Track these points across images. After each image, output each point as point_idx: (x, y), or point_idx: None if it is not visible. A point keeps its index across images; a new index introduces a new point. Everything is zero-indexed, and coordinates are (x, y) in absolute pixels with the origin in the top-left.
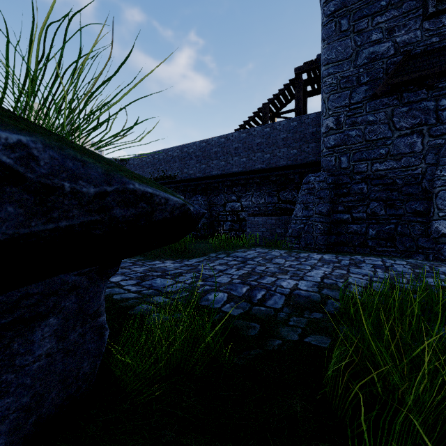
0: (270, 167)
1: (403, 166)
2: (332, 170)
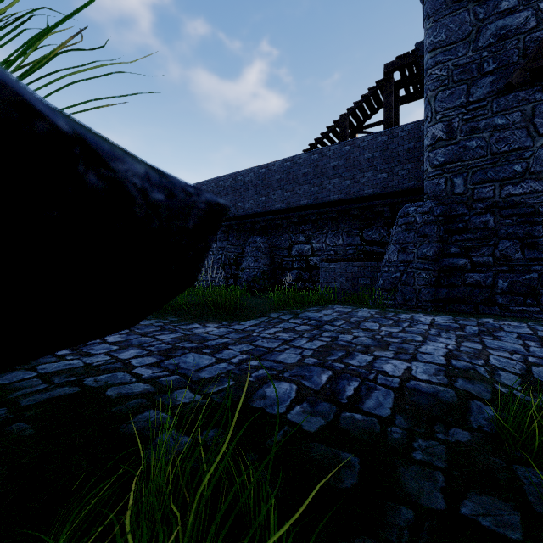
0: (350, 197)
1: None
2: (440, 197)
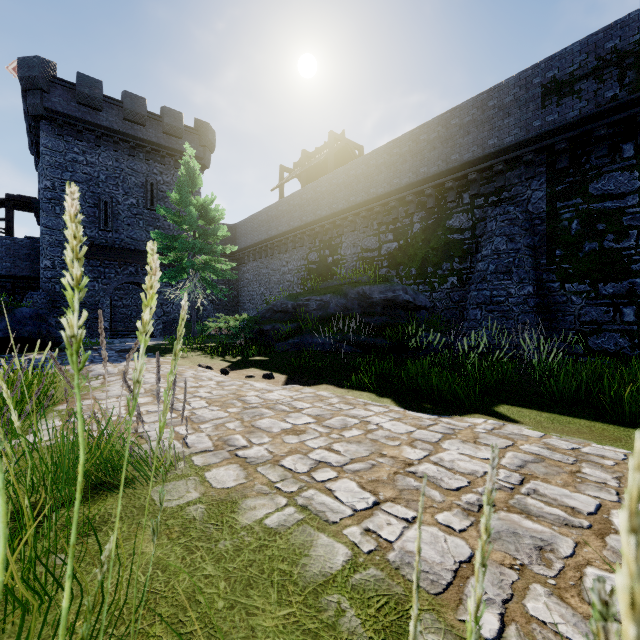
0: None
1: (91, 295)
2: (50, 292)
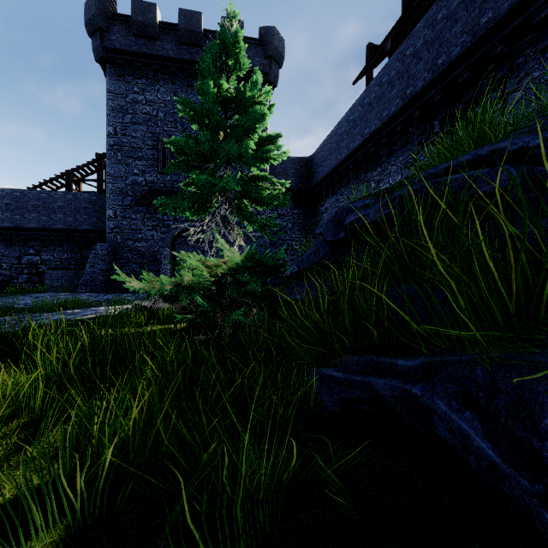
0: (72, 229)
1: (149, 246)
2: (112, 243)
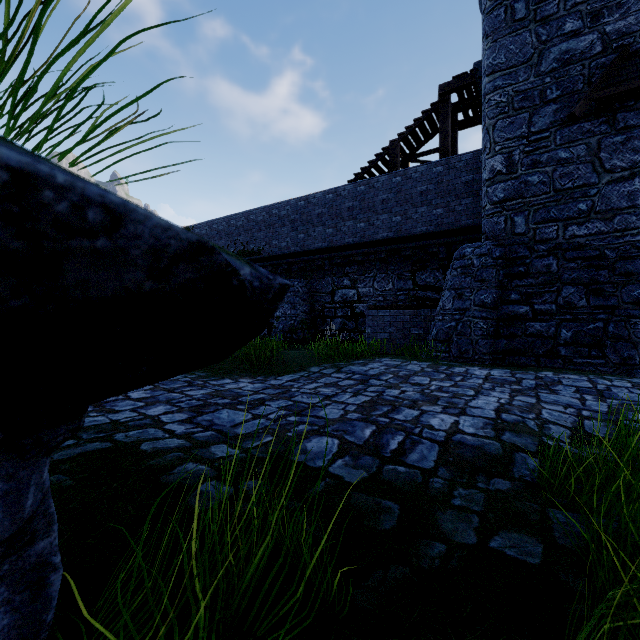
0: (401, 236)
1: (617, 229)
2: (500, 237)
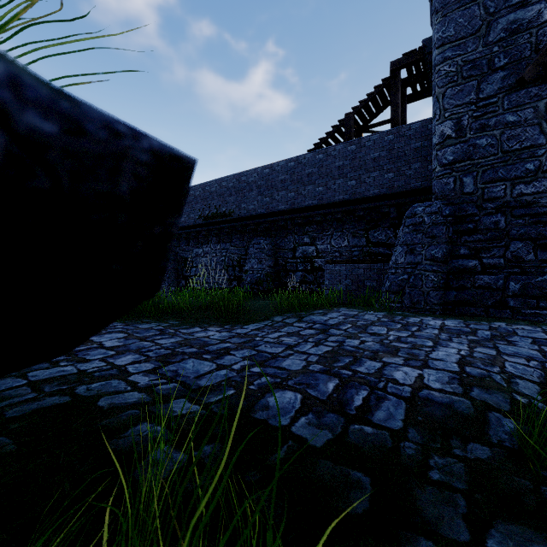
0: (355, 198)
1: None
2: (449, 197)
